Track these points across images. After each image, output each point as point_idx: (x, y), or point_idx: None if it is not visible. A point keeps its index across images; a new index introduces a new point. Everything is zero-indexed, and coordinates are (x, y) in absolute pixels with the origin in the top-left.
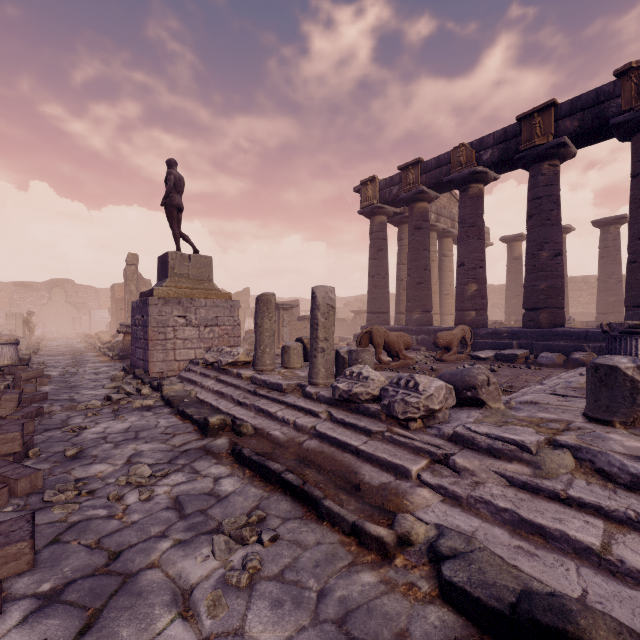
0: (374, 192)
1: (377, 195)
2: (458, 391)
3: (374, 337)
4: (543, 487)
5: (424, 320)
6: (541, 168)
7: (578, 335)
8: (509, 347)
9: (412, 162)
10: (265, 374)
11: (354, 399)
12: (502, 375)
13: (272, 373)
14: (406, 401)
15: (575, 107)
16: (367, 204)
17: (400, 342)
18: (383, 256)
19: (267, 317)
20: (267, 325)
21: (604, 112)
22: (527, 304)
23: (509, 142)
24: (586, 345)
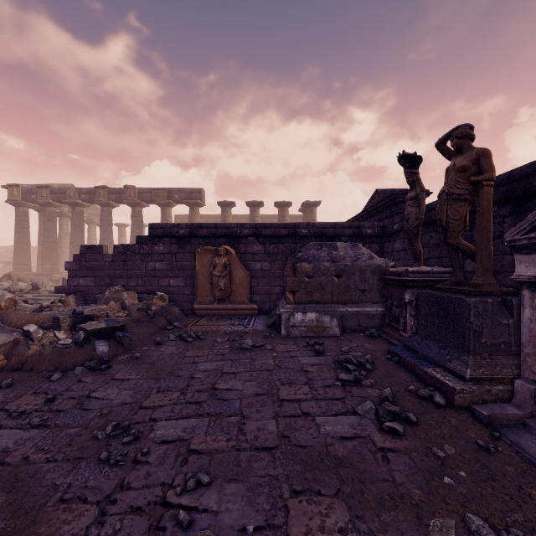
0: (19, 193)
1: (21, 195)
2: (34, 287)
3: (12, 276)
4: (39, 295)
5: (53, 269)
6: (104, 209)
7: None
8: None
9: (45, 186)
10: None
11: None
12: None
13: None
14: (14, 287)
15: (114, 191)
16: (13, 199)
17: (28, 278)
18: (26, 231)
19: None
20: None
21: (122, 197)
22: None
23: (92, 195)
24: None
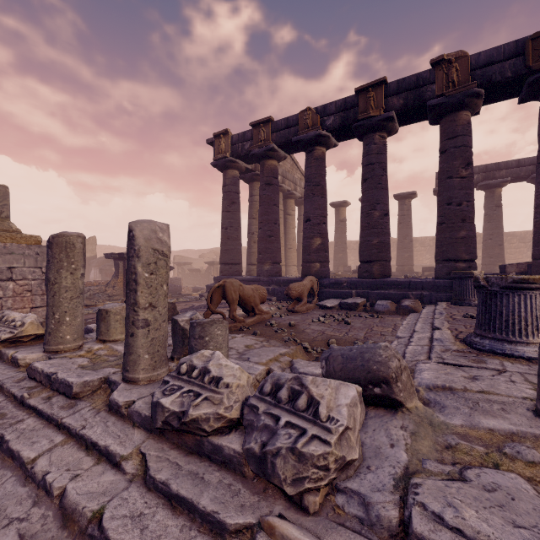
0: (227, 145)
1: (230, 149)
2: (360, 386)
3: (228, 292)
4: None
5: (274, 271)
6: (374, 138)
7: (403, 284)
8: (349, 296)
9: (263, 120)
10: (59, 358)
11: (192, 430)
12: (357, 328)
13: (75, 353)
14: (301, 453)
15: (401, 87)
16: (220, 156)
17: (256, 296)
18: (236, 209)
19: (67, 269)
20: (67, 281)
21: (423, 95)
22: (363, 257)
23: (348, 111)
24: (410, 293)
